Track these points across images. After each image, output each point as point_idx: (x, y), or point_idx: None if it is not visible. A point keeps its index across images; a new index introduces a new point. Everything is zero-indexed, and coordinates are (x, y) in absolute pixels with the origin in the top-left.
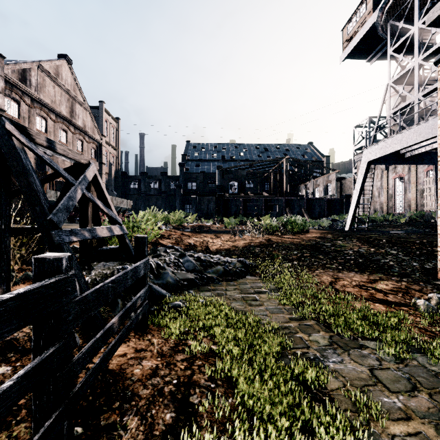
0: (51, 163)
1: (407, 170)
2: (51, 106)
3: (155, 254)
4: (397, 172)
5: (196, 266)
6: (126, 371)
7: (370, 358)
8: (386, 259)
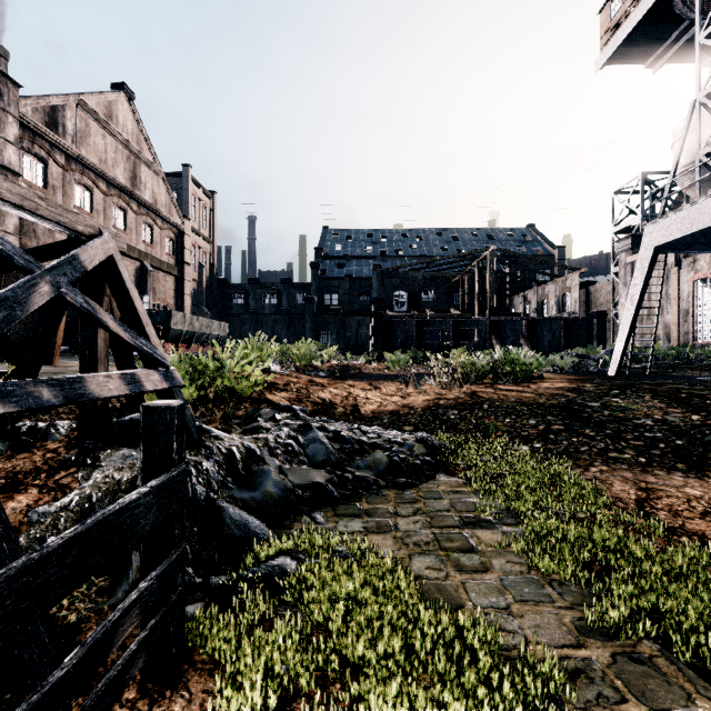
0: None
1: None
2: (100, 168)
3: (249, 426)
4: (699, 269)
5: (332, 453)
6: None
7: None
8: None
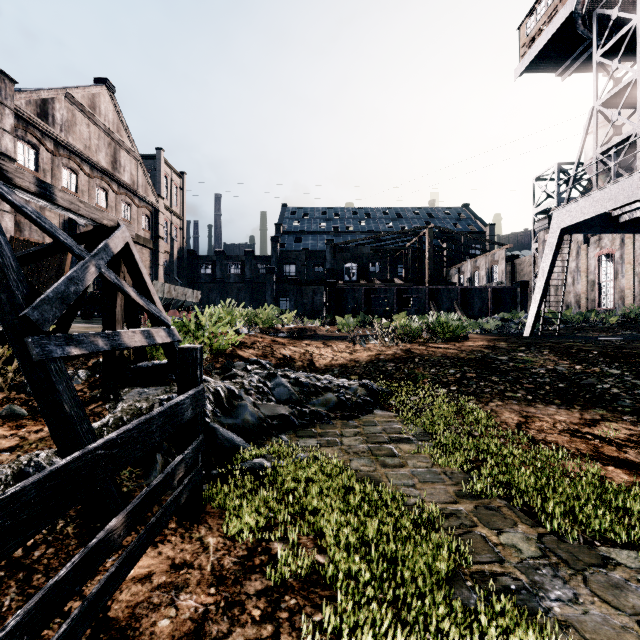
0: (40, 219)
1: (619, 244)
2: (85, 153)
3: (228, 374)
4: (603, 246)
5: (293, 393)
6: (142, 625)
7: (631, 592)
8: (604, 384)
